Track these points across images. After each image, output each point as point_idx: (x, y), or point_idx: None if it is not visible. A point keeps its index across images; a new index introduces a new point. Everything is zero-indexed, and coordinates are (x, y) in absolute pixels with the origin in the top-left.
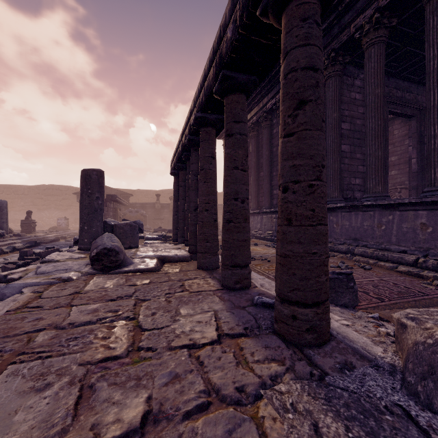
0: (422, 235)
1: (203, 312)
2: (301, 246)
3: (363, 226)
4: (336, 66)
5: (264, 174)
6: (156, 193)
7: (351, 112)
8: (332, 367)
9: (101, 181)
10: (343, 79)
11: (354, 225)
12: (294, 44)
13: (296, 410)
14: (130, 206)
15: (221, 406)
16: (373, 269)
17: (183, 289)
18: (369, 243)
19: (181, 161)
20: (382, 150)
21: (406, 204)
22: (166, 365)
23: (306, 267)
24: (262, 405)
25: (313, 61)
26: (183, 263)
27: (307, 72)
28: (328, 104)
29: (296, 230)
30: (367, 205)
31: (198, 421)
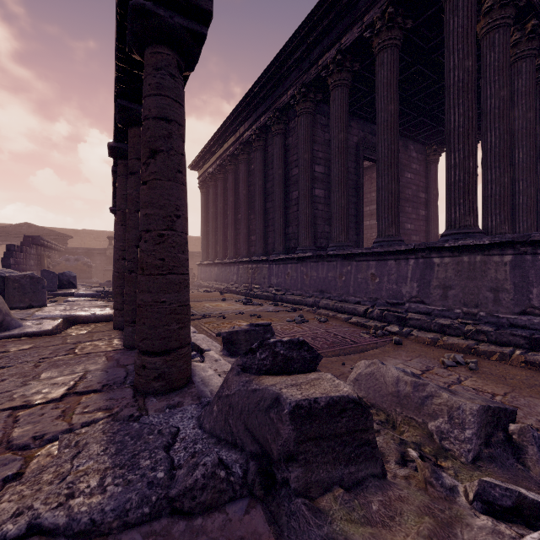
0: (372, 286)
1: (71, 374)
2: (150, 295)
3: (328, 277)
4: (307, 102)
5: (241, 217)
6: (112, 235)
7: (325, 154)
8: (160, 408)
9: None
10: (317, 117)
11: (321, 276)
12: (148, 92)
13: (78, 444)
14: (68, 252)
15: (0, 453)
16: (329, 321)
17: (69, 352)
18: (333, 295)
19: None
20: (345, 198)
21: (360, 255)
22: None
23: (155, 316)
24: (49, 446)
25: (165, 112)
26: (101, 324)
27: (159, 122)
28: (300, 143)
29: (147, 279)
30: (331, 255)
31: None
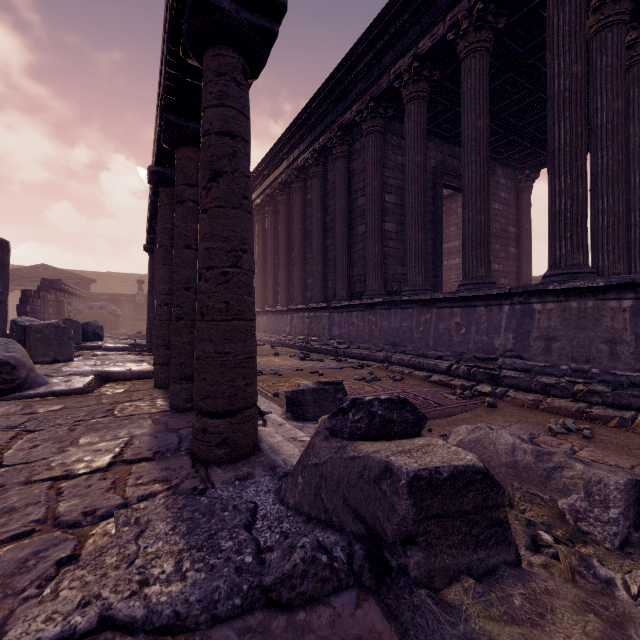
0: (457, 337)
1: (114, 439)
2: (213, 344)
3: (402, 327)
4: (376, 119)
5: (295, 257)
6: (141, 278)
7: (397, 181)
8: (227, 480)
9: (2, 257)
10: (387, 137)
11: (394, 326)
12: (208, 102)
13: (139, 522)
14: (91, 298)
15: (48, 532)
16: (405, 380)
17: (107, 414)
18: (408, 348)
19: (154, 232)
20: (422, 233)
21: (442, 300)
22: (5, 500)
23: (218, 370)
24: (103, 524)
25: (229, 126)
26: (138, 382)
27: (222, 138)
28: (367, 168)
29: (208, 326)
30: (406, 301)
31: (3, 548)
